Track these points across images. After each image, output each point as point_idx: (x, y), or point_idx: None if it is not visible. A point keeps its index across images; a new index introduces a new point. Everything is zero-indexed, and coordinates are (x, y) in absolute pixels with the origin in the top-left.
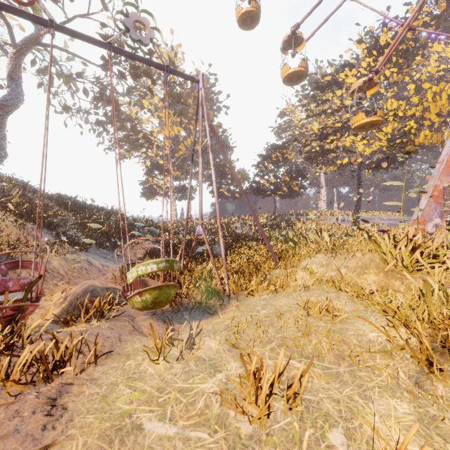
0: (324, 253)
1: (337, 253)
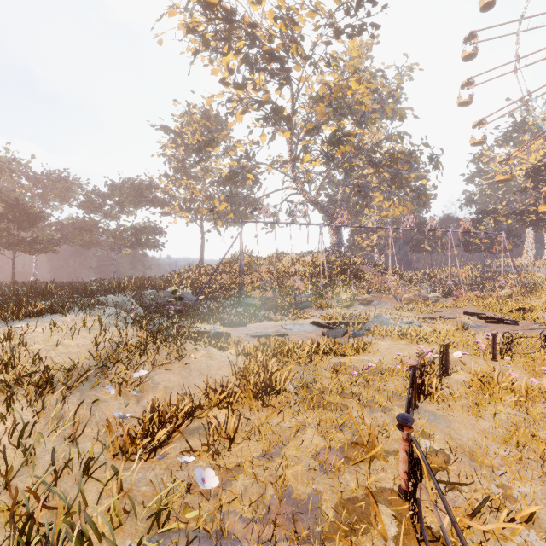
0: None
1: None
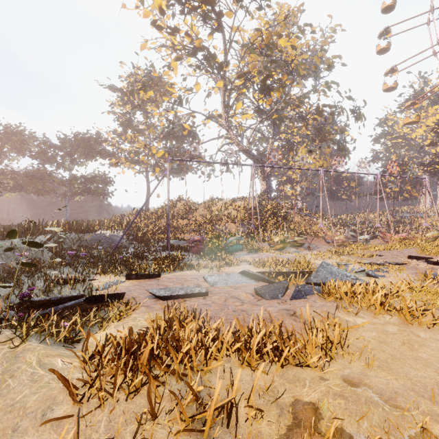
0: None
1: None
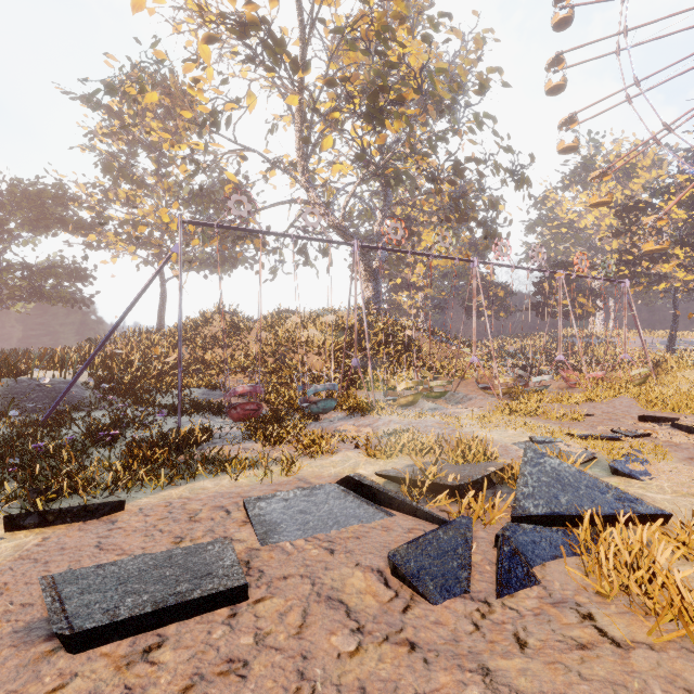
0: (689, 370)
1: None
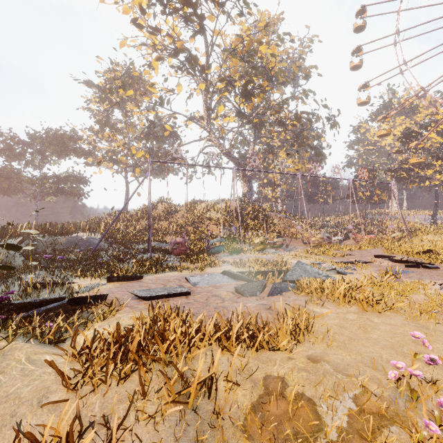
0: (431, 234)
1: (437, 233)
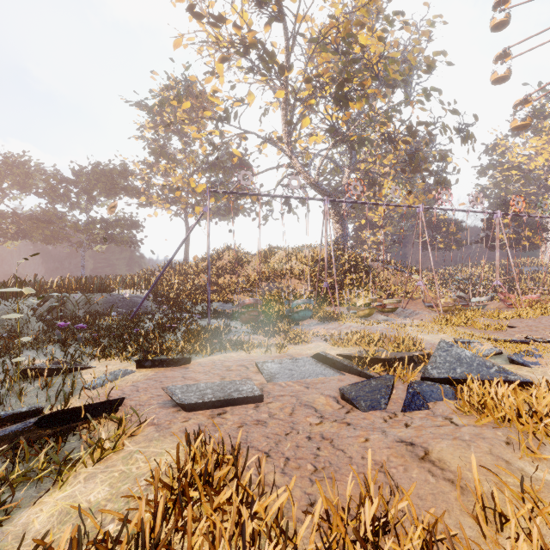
0: None
1: None
